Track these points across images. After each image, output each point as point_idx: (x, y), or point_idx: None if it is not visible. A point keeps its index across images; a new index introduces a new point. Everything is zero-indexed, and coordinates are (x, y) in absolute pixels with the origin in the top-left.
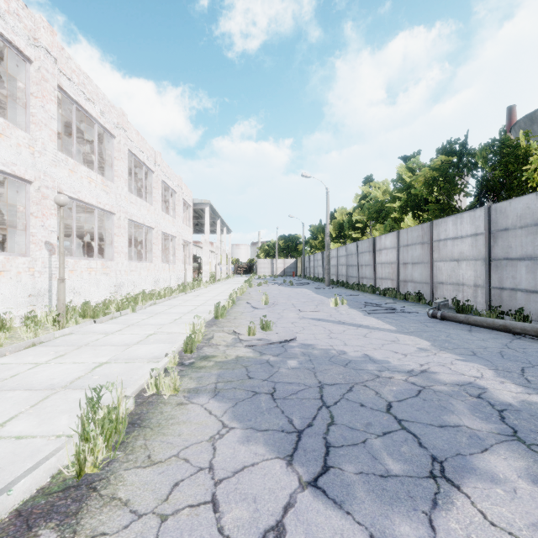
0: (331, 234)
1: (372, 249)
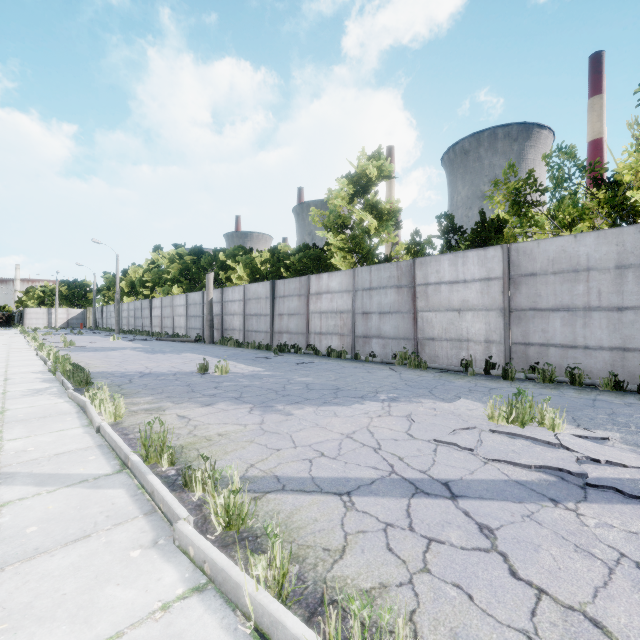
0: (124, 290)
1: (150, 307)
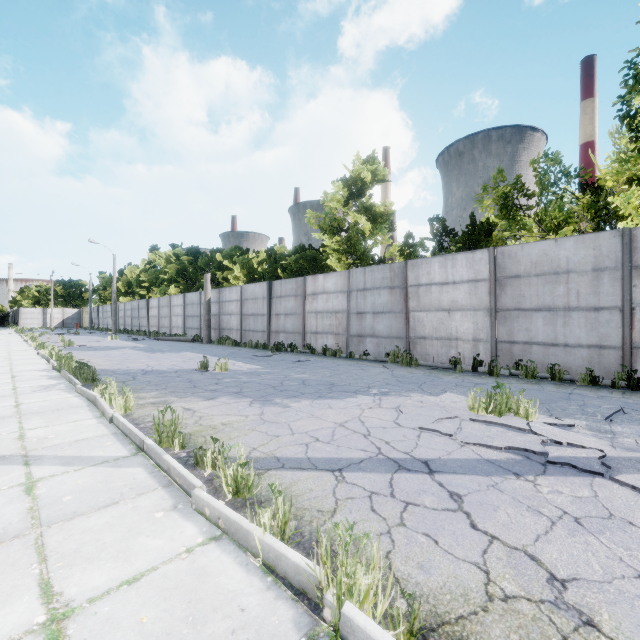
0: (121, 290)
1: (147, 307)
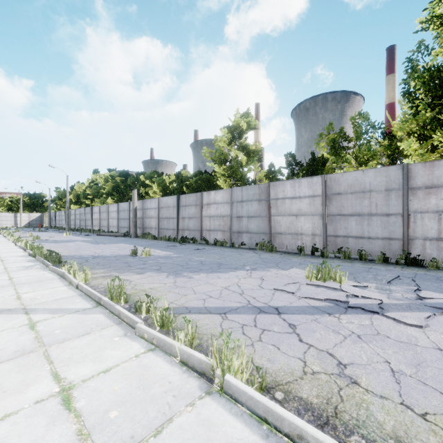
0: (72, 200)
1: (91, 212)
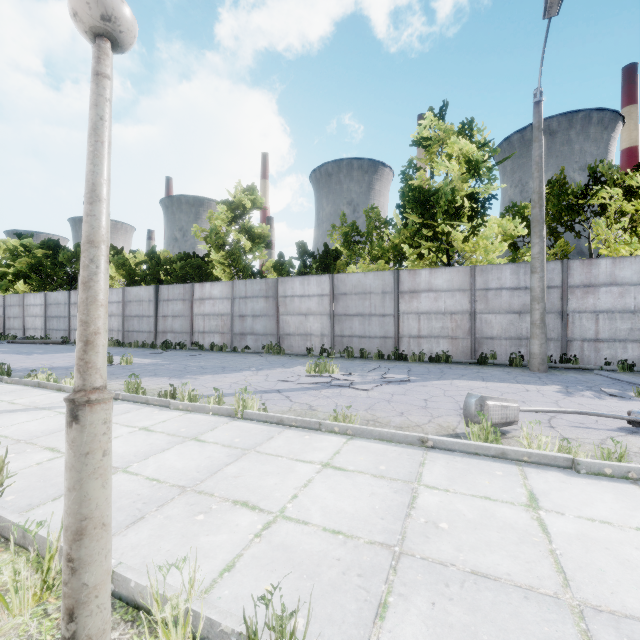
0: None
1: None
